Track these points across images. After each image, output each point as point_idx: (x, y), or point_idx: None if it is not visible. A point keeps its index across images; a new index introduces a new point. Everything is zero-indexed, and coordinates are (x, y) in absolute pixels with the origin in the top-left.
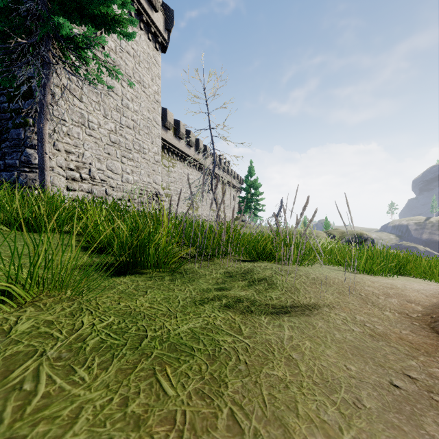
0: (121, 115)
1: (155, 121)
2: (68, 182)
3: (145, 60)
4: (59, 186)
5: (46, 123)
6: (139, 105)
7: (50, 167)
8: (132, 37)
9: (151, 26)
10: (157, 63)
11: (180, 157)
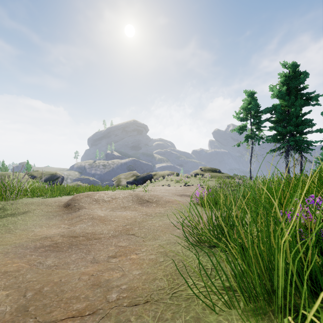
0: None
1: None
2: None
3: None
4: None
5: None
6: None
7: None
8: None
9: None
10: None
11: None
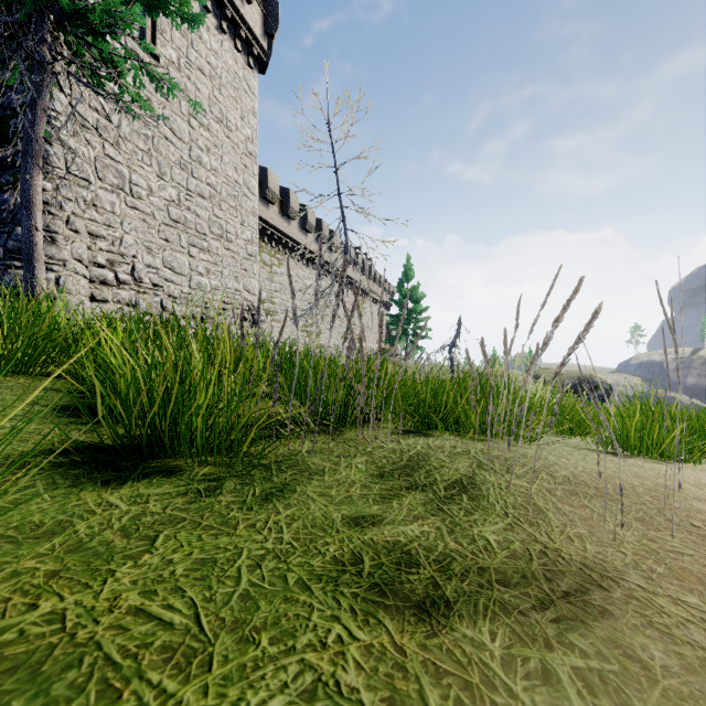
0: (189, 175)
1: (247, 186)
2: (94, 286)
3: (229, 83)
4: (76, 294)
5: (38, 173)
6: (220, 160)
7: (60, 259)
8: (197, 22)
9: (240, 27)
10: (251, 90)
11: (290, 249)
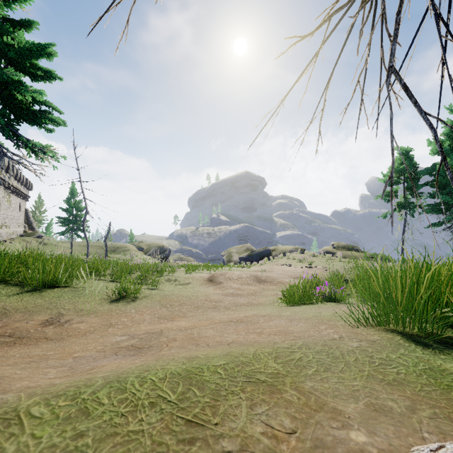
0: None
1: None
2: None
3: None
4: None
5: None
6: None
7: None
8: (51, 131)
9: None
10: None
11: None
